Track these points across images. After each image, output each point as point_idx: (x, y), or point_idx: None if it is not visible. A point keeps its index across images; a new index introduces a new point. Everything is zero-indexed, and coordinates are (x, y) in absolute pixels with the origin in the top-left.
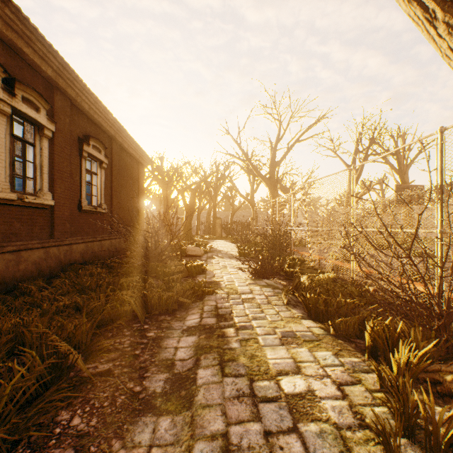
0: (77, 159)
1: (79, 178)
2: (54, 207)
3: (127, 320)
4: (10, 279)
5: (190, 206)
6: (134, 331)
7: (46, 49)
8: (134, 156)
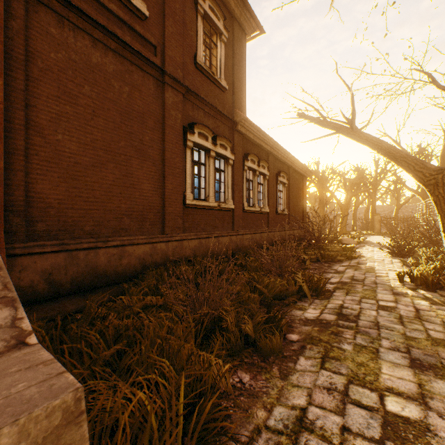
0: (275, 186)
1: (276, 196)
2: (268, 213)
3: (314, 261)
4: (259, 244)
5: (344, 204)
6: (318, 263)
7: (269, 140)
8: (300, 173)
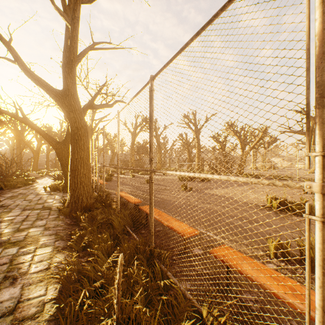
0: None
1: None
2: None
3: None
4: None
5: (36, 150)
6: (2, 190)
7: None
8: None
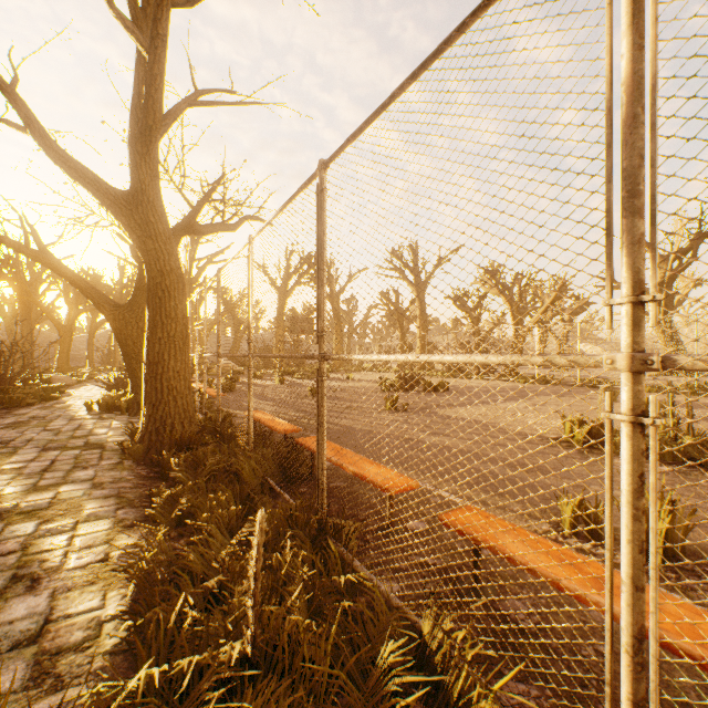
0: None
1: None
2: None
3: None
4: None
5: (66, 326)
6: None
7: None
8: None
